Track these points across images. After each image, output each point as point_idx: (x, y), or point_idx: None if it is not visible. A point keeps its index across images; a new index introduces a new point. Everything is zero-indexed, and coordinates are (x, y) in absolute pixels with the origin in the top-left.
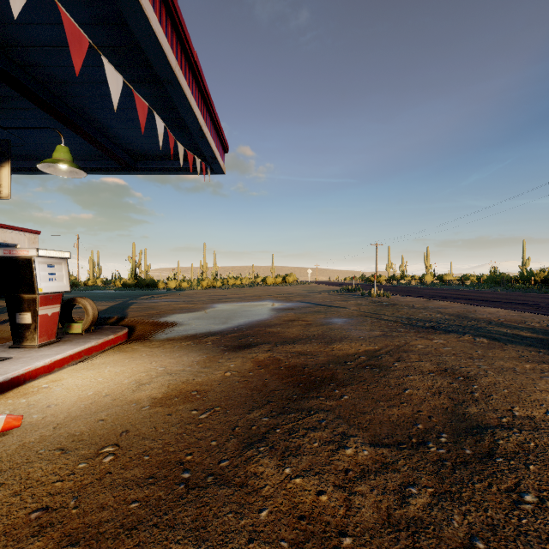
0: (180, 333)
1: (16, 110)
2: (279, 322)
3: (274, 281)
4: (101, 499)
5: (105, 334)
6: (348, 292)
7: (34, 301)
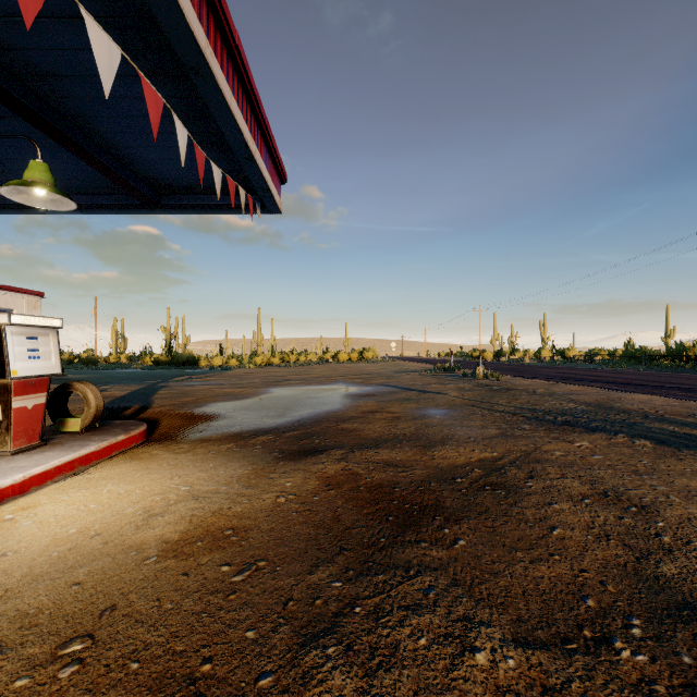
0: (220, 430)
1: None
2: (355, 414)
3: (348, 358)
4: None
5: (112, 434)
6: (445, 371)
7: (6, 389)
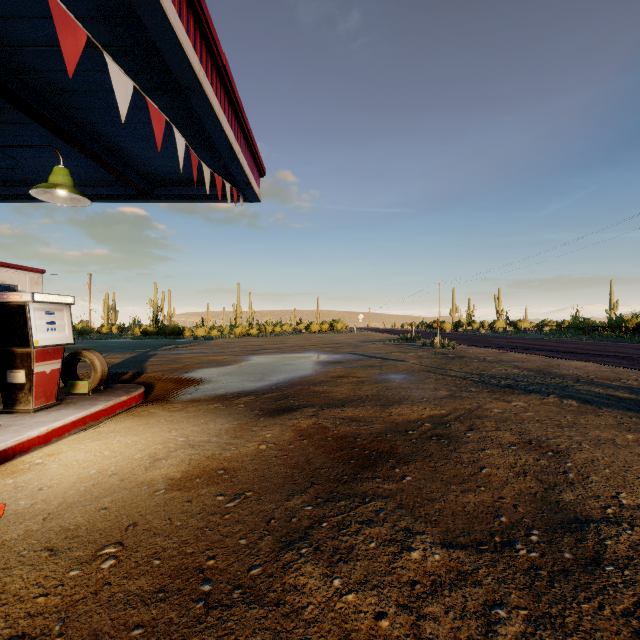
0: (207, 392)
1: (9, 125)
2: (325, 378)
3: (319, 328)
4: (95, 623)
5: (116, 395)
6: (407, 341)
7: (29, 356)
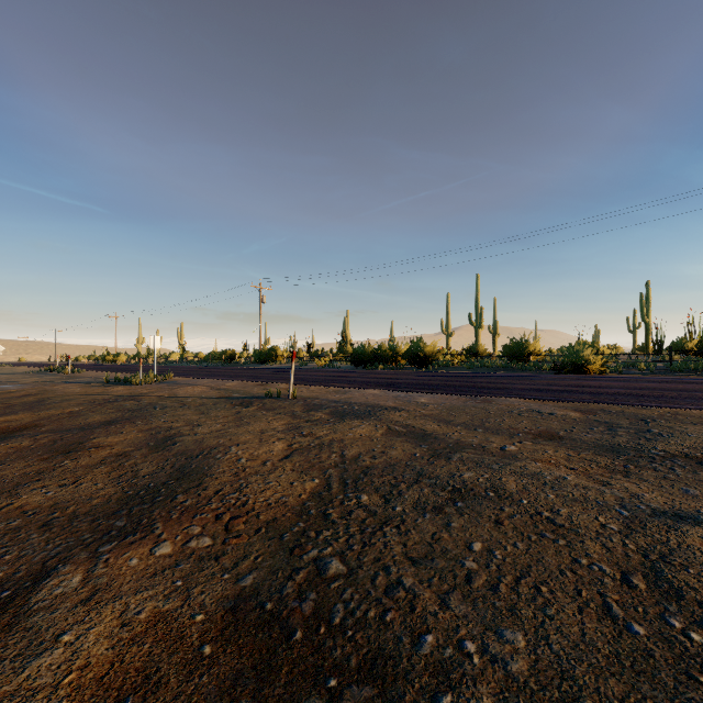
0: None
1: None
2: None
3: None
4: None
5: None
6: (51, 372)
7: None
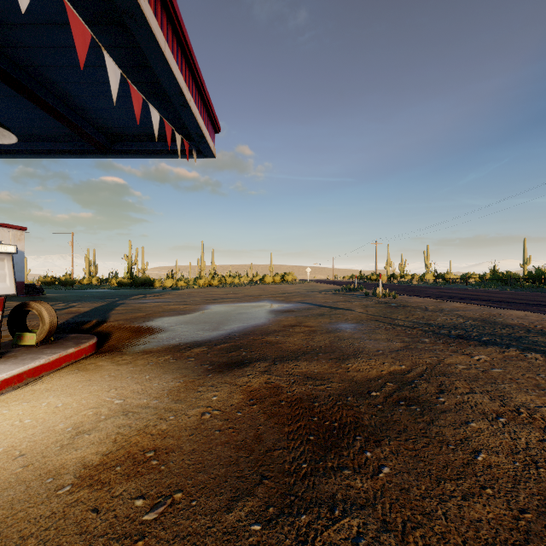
0: (161, 342)
1: None
2: (278, 327)
3: (272, 280)
4: None
5: (64, 347)
6: (350, 291)
7: None
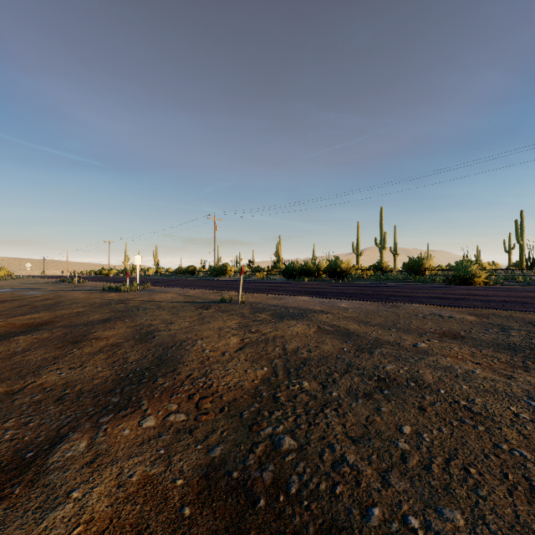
0: None
1: None
2: None
3: None
4: None
5: None
6: (63, 282)
7: None
